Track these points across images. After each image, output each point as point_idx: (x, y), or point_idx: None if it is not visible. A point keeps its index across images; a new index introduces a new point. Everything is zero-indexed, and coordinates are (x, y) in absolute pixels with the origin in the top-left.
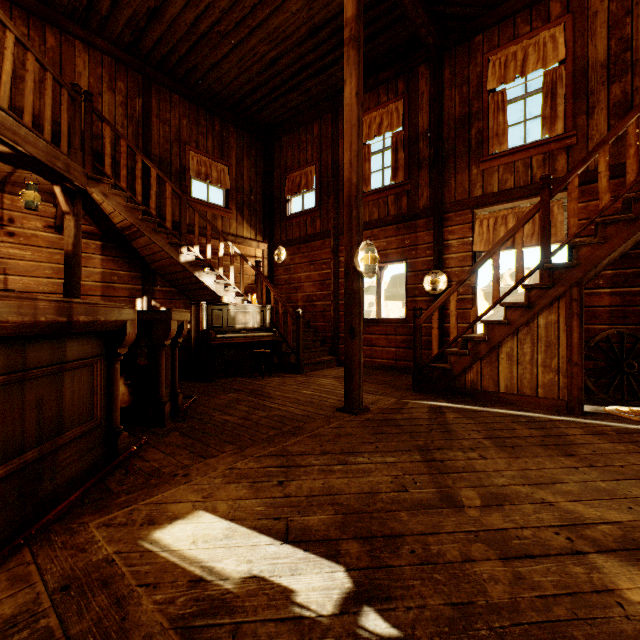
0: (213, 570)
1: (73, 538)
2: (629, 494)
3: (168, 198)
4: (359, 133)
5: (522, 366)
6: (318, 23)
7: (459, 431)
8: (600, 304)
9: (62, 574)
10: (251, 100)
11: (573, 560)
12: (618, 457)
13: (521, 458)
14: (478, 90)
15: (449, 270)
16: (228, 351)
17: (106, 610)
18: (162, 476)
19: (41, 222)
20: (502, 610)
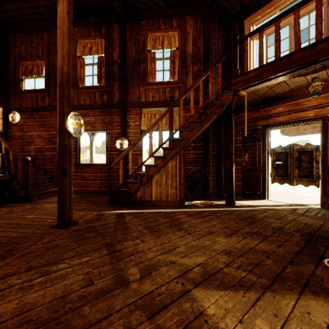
0: None
1: None
2: (203, 245)
3: None
4: (70, 39)
5: (162, 187)
6: None
7: (132, 227)
8: (190, 157)
9: None
10: None
11: (185, 299)
12: (198, 226)
13: (161, 237)
14: (143, 48)
15: (129, 138)
16: None
17: None
18: None
19: None
20: None
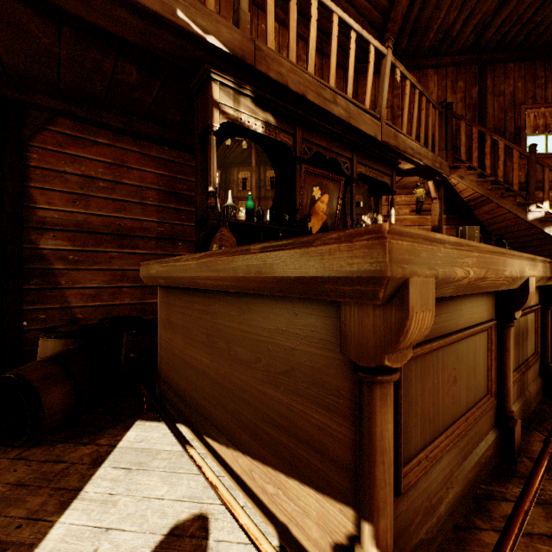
0: None
1: None
2: None
3: (514, 163)
4: None
5: None
6: None
7: None
8: None
9: None
10: None
11: None
12: None
13: None
14: None
15: None
16: None
17: None
18: None
19: (408, 209)
20: None
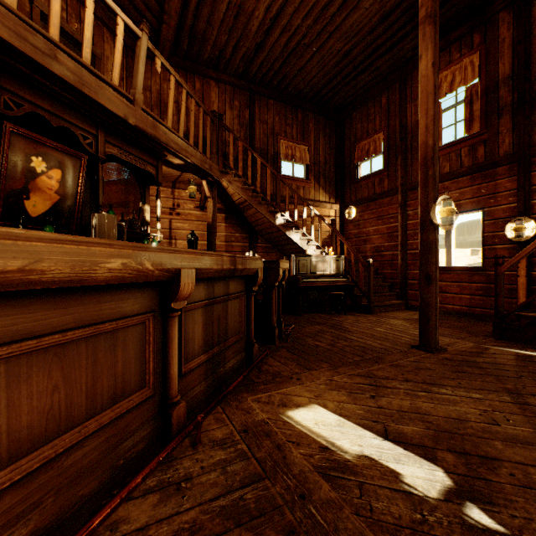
0: (334, 444)
1: (240, 404)
2: None
3: (268, 178)
4: (435, 99)
5: None
6: (389, 9)
7: None
8: None
9: (241, 423)
10: (327, 89)
11: None
12: None
13: None
14: None
15: None
16: (310, 292)
17: (272, 449)
18: (282, 377)
19: (193, 204)
20: None
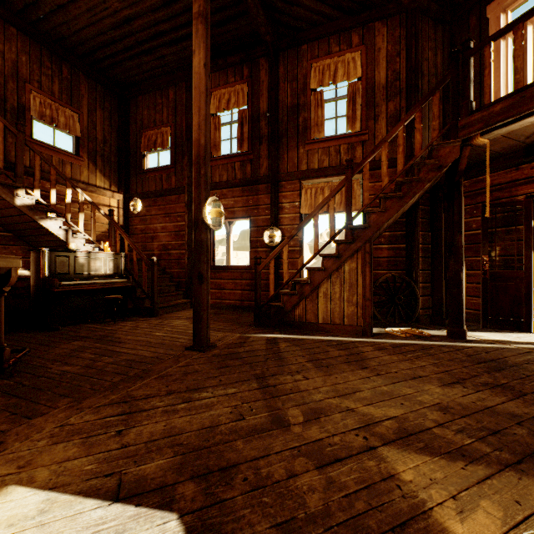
0: None
1: None
2: (401, 393)
3: None
4: (207, 100)
5: (334, 302)
6: None
7: (289, 357)
8: (382, 256)
9: None
10: (104, 53)
11: (368, 456)
12: (394, 365)
13: (333, 375)
14: (304, 87)
15: (283, 227)
16: (76, 298)
17: None
18: None
19: None
20: (317, 518)
